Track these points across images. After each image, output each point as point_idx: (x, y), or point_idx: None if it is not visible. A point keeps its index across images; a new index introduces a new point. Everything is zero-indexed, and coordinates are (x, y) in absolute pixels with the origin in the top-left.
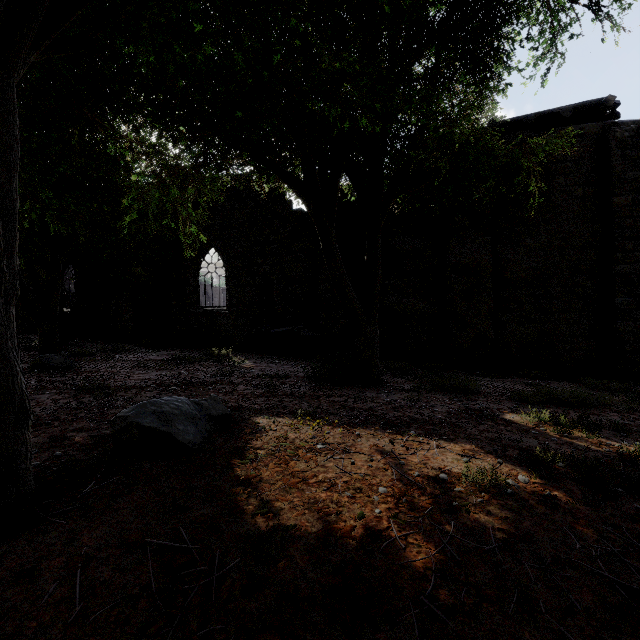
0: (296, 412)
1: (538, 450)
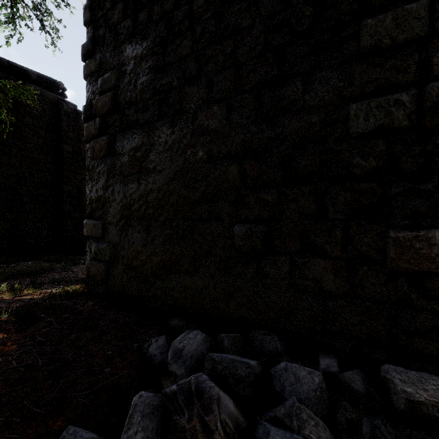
0: None
1: None
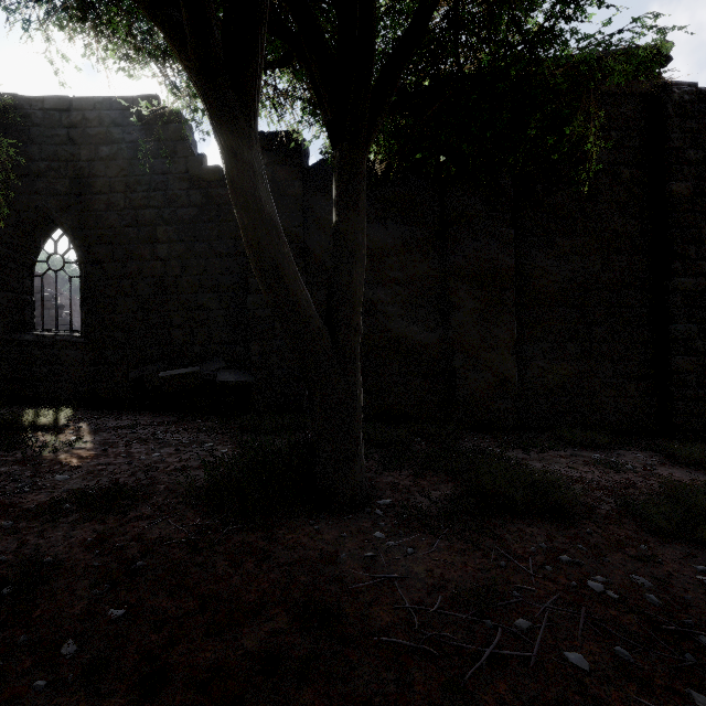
0: None
1: None
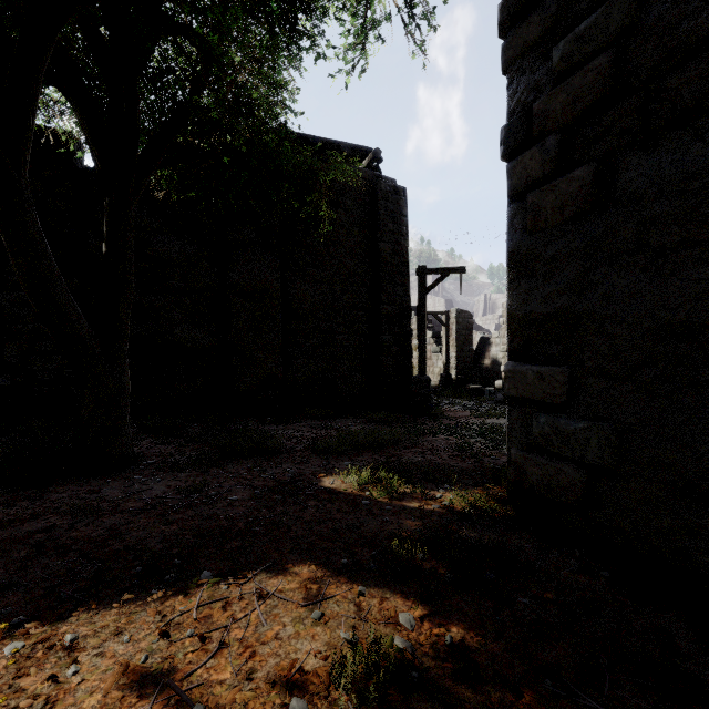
0: None
1: (396, 543)
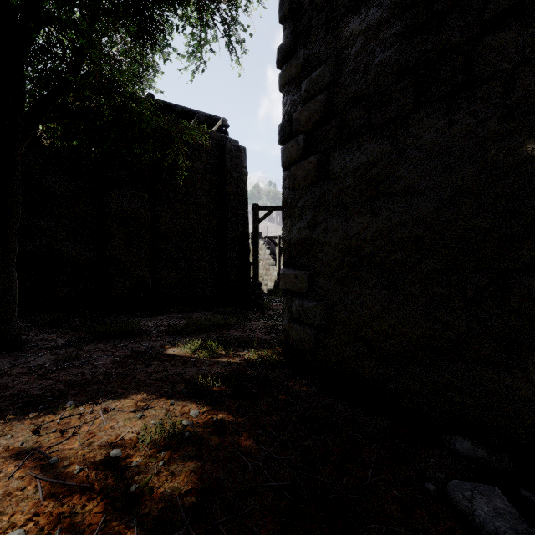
0: None
1: (201, 378)
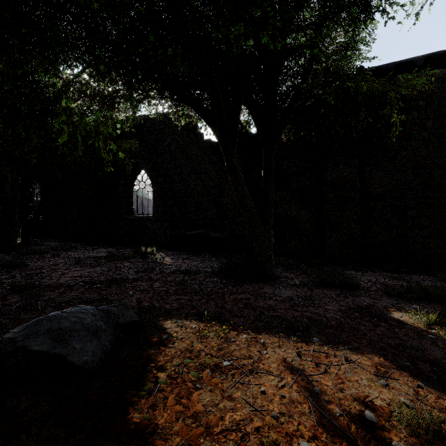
0: (203, 313)
1: None
